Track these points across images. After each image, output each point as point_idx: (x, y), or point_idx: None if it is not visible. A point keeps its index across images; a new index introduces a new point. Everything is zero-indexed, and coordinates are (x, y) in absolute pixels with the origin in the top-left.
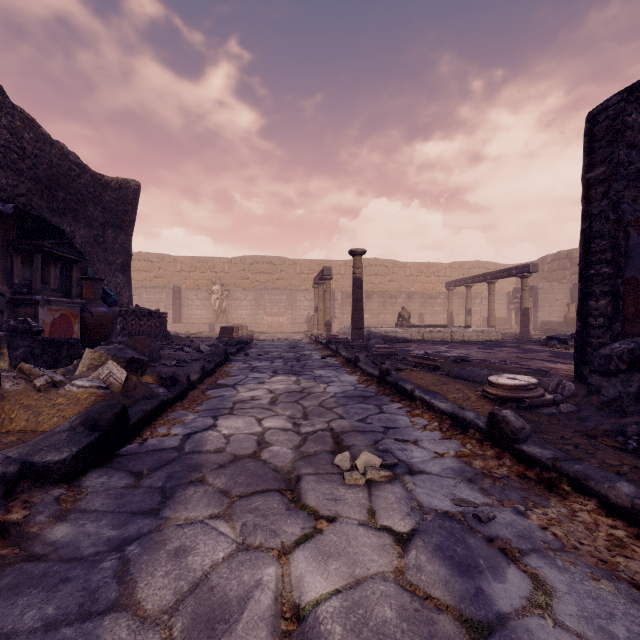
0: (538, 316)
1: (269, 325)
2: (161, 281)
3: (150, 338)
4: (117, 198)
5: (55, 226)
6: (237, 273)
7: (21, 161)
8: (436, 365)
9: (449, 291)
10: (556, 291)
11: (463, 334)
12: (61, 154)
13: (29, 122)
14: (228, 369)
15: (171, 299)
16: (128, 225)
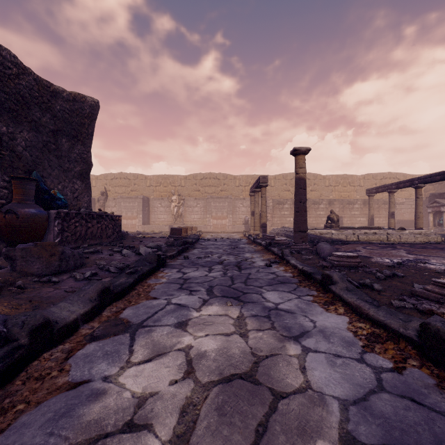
0: None
1: (214, 226)
2: (136, 193)
3: (101, 239)
4: (71, 109)
5: None
6: (190, 186)
7: None
8: None
9: (370, 197)
10: None
11: (400, 236)
12: None
13: None
14: (154, 282)
15: (141, 206)
16: (85, 137)
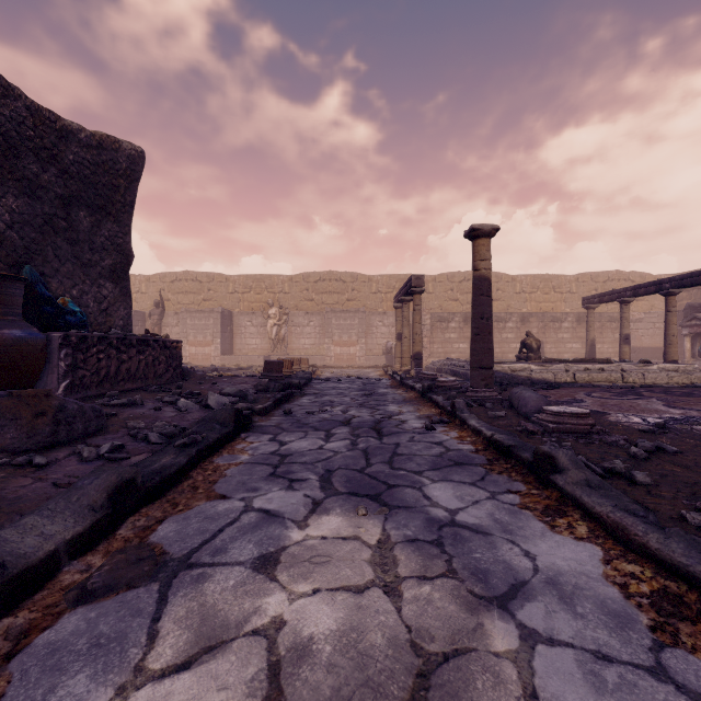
0: None
1: (337, 357)
2: (211, 305)
3: (146, 380)
4: (95, 162)
5: None
6: (299, 293)
7: None
8: None
9: (589, 310)
10: None
11: (643, 374)
12: None
13: None
14: (226, 462)
15: (219, 325)
16: (121, 209)
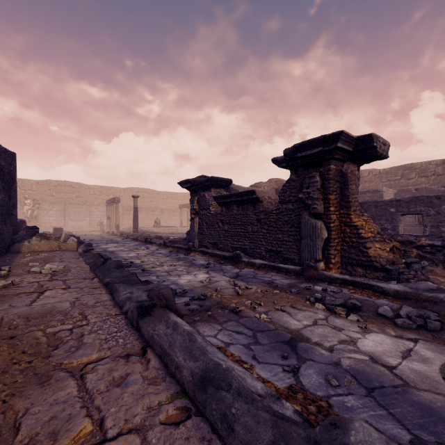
0: None
1: (73, 227)
2: None
3: None
4: None
5: None
6: (44, 191)
7: None
8: (162, 238)
9: (181, 209)
10: None
11: (182, 230)
12: None
13: None
14: None
15: None
16: None
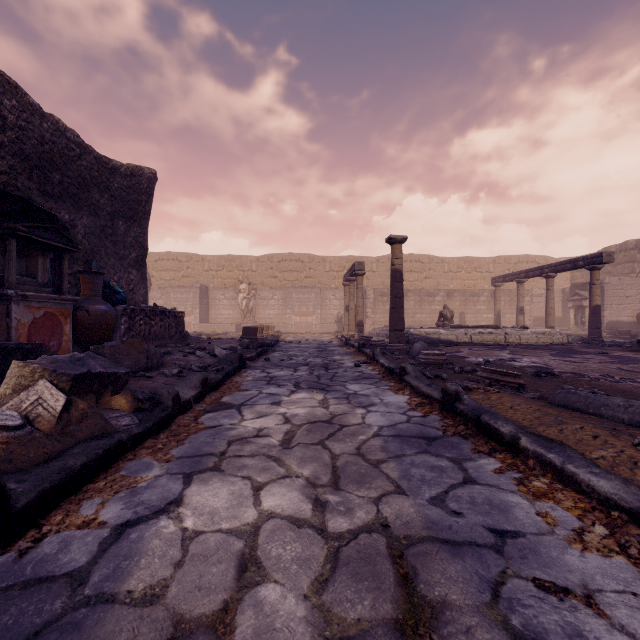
0: (604, 315)
1: (297, 325)
2: (189, 280)
3: (164, 340)
4: (128, 186)
5: (44, 210)
6: (265, 271)
7: (0, 132)
8: (520, 383)
9: (496, 287)
10: (626, 286)
11: (520, 336)
12: (55, 129)
13: (11, 87)
14: (240, 380)
15: (198, 298)
16: (142, 216)
